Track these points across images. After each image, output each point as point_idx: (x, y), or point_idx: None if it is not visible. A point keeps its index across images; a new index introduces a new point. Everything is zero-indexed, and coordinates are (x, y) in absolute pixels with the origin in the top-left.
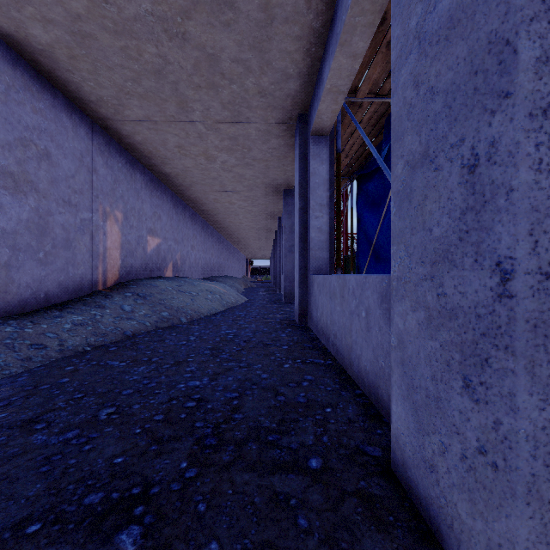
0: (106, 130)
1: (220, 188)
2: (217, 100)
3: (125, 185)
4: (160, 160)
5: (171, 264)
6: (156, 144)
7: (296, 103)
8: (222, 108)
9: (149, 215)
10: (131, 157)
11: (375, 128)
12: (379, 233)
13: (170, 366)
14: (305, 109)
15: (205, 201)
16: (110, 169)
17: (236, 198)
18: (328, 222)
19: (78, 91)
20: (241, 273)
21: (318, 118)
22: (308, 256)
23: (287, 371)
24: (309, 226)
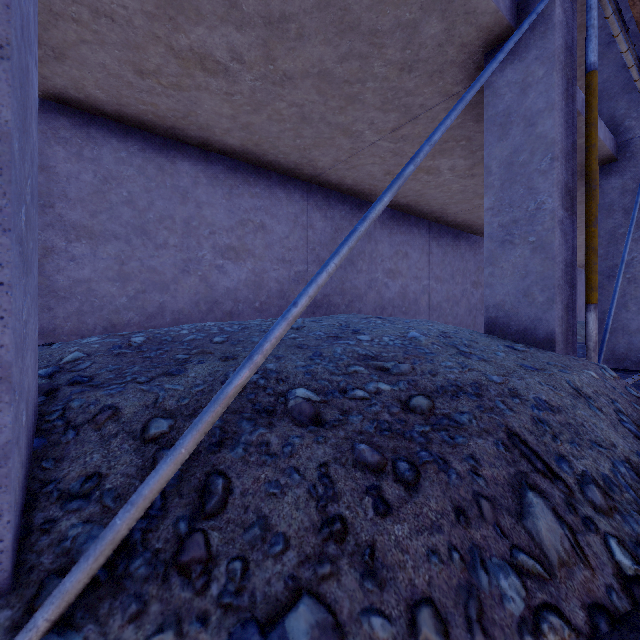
0: None
1: None
2: None
3: None
4: None
5: None
6: None
7: None
8: None
9: None
10: None
11: None
12: None
13: None
14: None
15: None
16: None
17: None
18: None
19: None
20: None
21: None
22: None
23: None
24: None
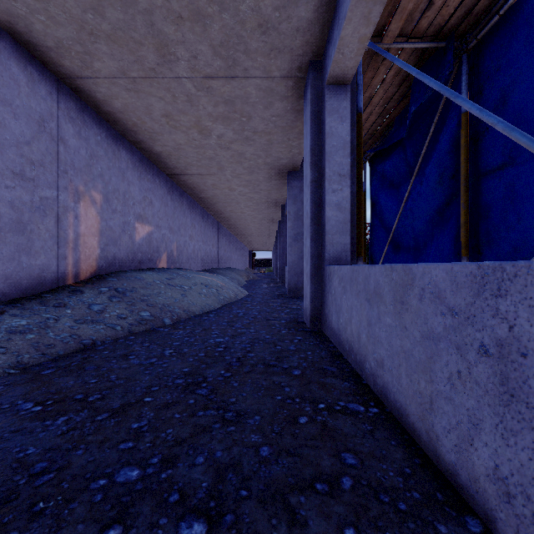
0: (78, 93)
1: (218, 171)
2: (206, 40)
3: (105, 162)
4: (147, 135)
5: (165, 254)
6: (140, 113)
7: (307, 43)
8: (212, 55)
9: (138, 199)
10: (114, 131)
11: (400, 89)
12: (399, 218)
13: (108, 416)
14: (319, 53)
15: (203, 187)
16: (84, 141)
17: (236, 182)
18: (349, 196)
19: (29, 31)
20: (244, 265)
21: (339, 53)
22: (323, 242)
23: (306, 437)
24: (325, 202)
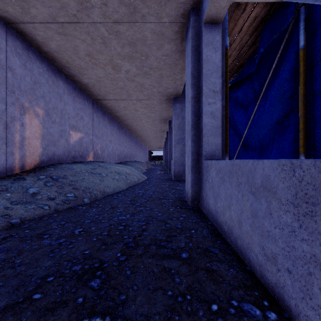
0: (23, 36)
1: (127, 97)
2: None
3: (46, 87)
4: (77, 70)
5: (92, 152)
6: (70, 53)
7: None
8: (118, 2)
9: (72, 115)
10: (54, 67)
11: (252, 37)
12: (248, 127)
13: None
14: (197, 1)
15: (118, 109)
16: (29, 71)
17: (139, 105)
18: (221, 108)
19: None
20: (145, 159)
21: None
22: (201, 142)
23: None
24: (202, 112)
